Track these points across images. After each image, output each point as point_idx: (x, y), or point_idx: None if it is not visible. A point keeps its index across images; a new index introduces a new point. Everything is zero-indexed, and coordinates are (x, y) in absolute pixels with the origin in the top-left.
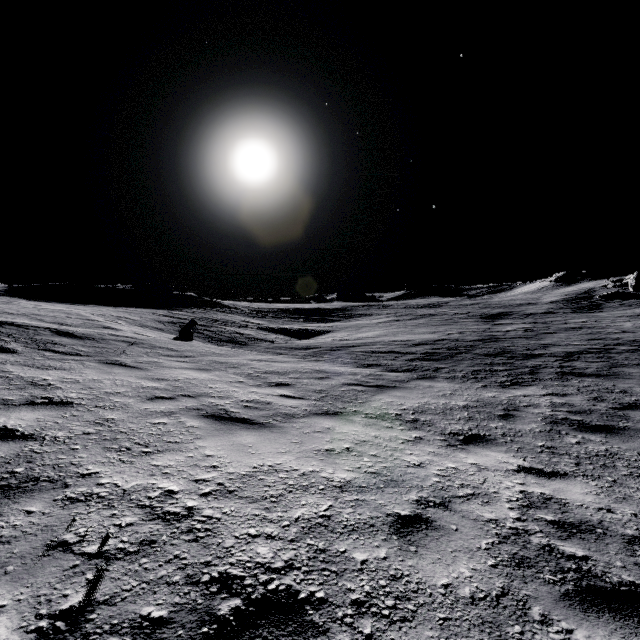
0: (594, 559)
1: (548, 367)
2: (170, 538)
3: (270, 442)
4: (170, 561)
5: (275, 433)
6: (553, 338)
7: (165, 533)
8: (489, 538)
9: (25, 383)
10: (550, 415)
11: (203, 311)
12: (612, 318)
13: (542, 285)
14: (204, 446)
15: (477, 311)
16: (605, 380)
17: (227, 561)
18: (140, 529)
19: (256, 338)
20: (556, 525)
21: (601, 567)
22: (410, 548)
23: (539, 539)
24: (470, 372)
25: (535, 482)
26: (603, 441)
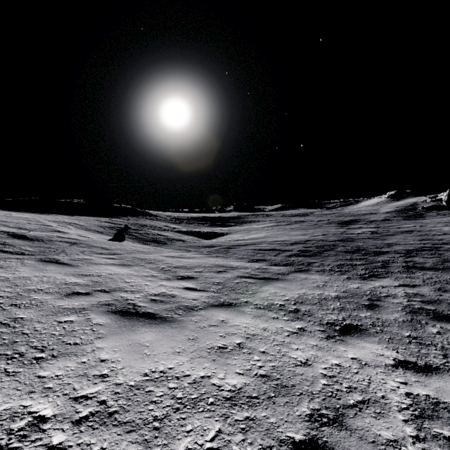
0: None
1: (395, 262)
2: None
3: (167, 340)
4: None
5: (174, 328)
6: (394, 239)
7: None
8: None
9: None
10: (408, 305)
11: (135, 218)
12: (433, 224)
13: (379, 200)
14: (102, 347)
15: (334, 219)
16: (442, 273)
17: None
18: None
19: (173, 239)
20: None
21: None
22: None
23: None
24: (335, 266)
25: (416, 380)
26: None
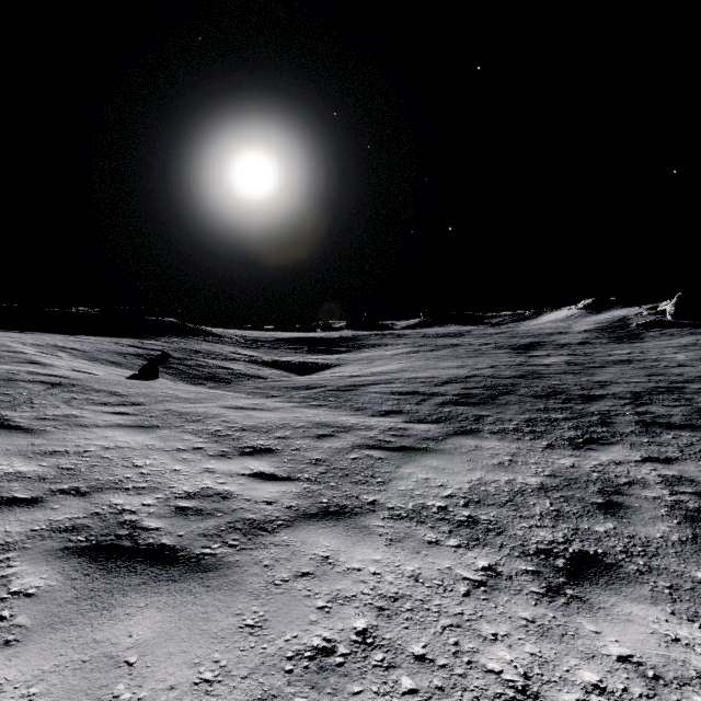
0: None
1: (621, 414)
2: None
3: (189, 634)
4: None
5: (212, 592)
6: (605, 373)
7: None
8: None
9: None
10: (675, 502)
11: (184, 340)
12: (658, 349)
13: (570, 313)
14: None
15: (505, 341)
16: None
17: None
18: None
19: (245, 374)
20: None
21: None
22: None
23: None
24: (523, 422)
25: None
26: None
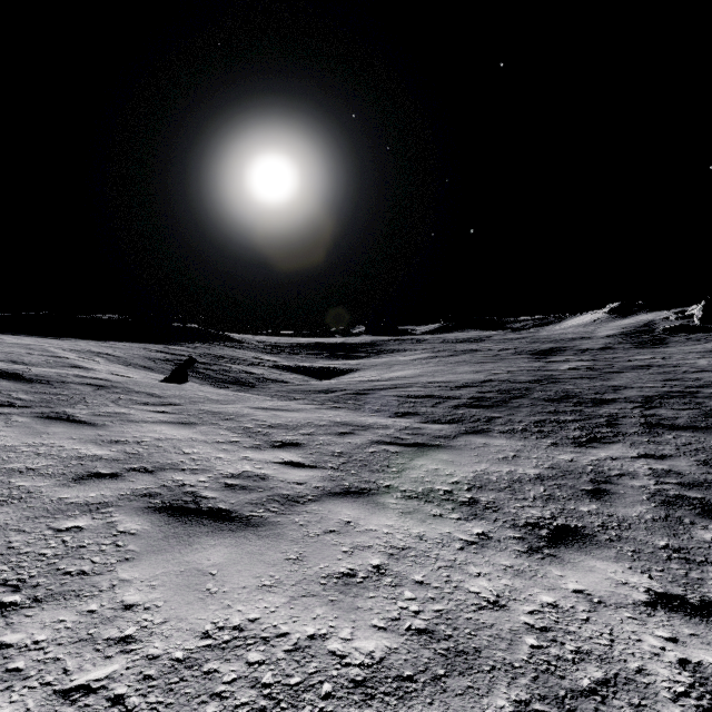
0: None
1: (628, 416)
2: None
3: (250, 561)
4: None
5: (263, 539)
6: (622, 378)
7: None
8: None
9: None
10: (657, 490)
11: (207, 346)
12: (681, 354)
13: (595, 317)
14: (129, 580)
15: (525, 346)
16: (707, 435)
17: None
18: None
19: (267, 378)
20: None
21: None
22: None
23: None
24: (532, 423)
25: (691, 633)
26: None
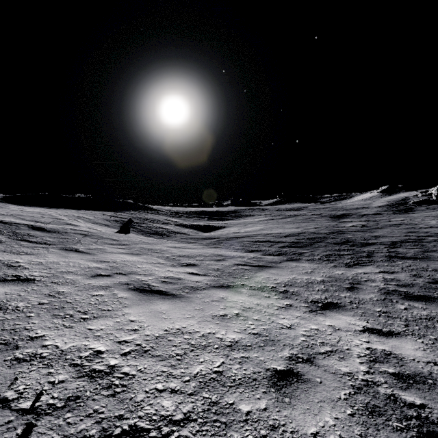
0: (429, 407)
1: (379, 252)
2: (92, 394)
3: (179, 309)
4: (90, 415)
5: (183, 302)
6: (381, 231)
7: (89, 389)
8: (346, 389)
9: (2, 265)
10: (383, 287)
11: (138, 213)
12: (422, 217)
13: (372, 195)
14: (129, 313)
15: (327, 213)
16: (421, 262)
17: (137, 414)
18: (69, 386)
19: (174, 231)
20: (397, 377)
21: (436, 414)
22: (285, 399)
23: (385, 389)
24: (324, 256)
25: (377, 340)
26: (424, 307)
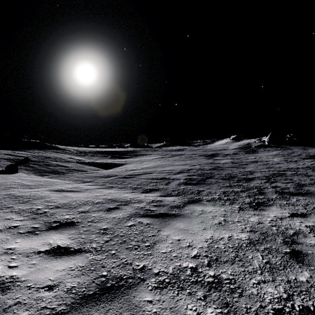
0: None
1: (266, 188)
2: None
3: None
4: None
5: None
6: (249, 167)
7: None
8: None
9: None
10: None
11: (42, 151)
12: (265, 156)
13: (227, 141)
14: None
15: (202, 153)
16: (310, 198)
17: None
18: None
19: (74, 169)
20: None
21: None
22: None
23: None
24: (222, 194)
25: None
26: None
